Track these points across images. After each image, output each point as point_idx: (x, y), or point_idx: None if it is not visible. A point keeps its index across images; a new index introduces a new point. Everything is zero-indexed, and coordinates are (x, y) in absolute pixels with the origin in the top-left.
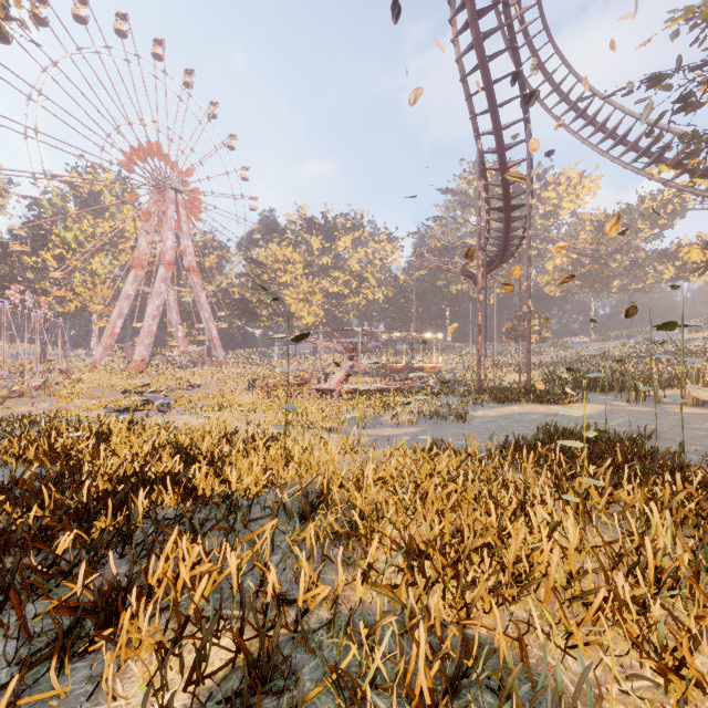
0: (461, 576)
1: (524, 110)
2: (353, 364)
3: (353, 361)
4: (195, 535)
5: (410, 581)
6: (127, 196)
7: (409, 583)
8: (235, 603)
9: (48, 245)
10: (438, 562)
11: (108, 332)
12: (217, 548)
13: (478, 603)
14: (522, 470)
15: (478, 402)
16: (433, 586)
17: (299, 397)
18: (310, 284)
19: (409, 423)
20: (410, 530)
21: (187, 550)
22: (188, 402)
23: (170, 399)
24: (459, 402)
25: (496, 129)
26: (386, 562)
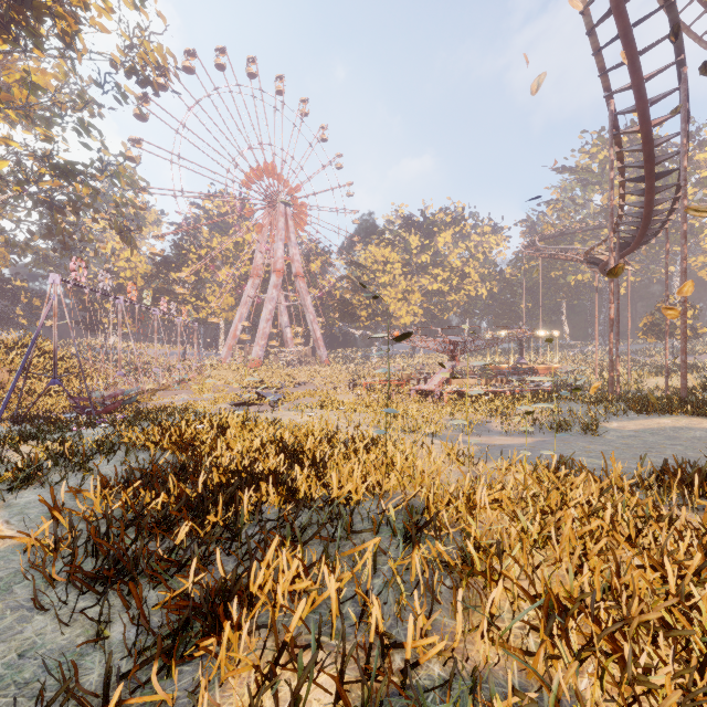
0: (632, 666)
1: (677, 50)
2: (454, 364)
3: (454, 361)
4: (296, 541)
5: (551, 651)
6: (246, 214)
7: (549, 654)
8: (334, 632)
9: (187, 262)
10: (584, 625)
11: (232, 334)
12: (316, 562)
13: (655, 703)
14: (695, 508)
15: (611, 411)
16: (582, 663)
17: (398, 398)
18: (408, 283)
19: (522, 431)
20: (540, 572)
21: (287, 559)
22: (295, 398)
23: (280, 396)
24: (585, 410)
25: (635, 83)
26: (513, 615)
